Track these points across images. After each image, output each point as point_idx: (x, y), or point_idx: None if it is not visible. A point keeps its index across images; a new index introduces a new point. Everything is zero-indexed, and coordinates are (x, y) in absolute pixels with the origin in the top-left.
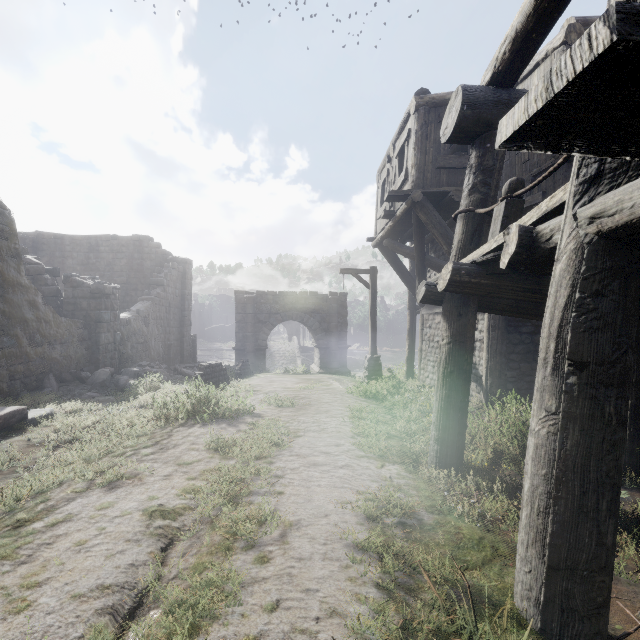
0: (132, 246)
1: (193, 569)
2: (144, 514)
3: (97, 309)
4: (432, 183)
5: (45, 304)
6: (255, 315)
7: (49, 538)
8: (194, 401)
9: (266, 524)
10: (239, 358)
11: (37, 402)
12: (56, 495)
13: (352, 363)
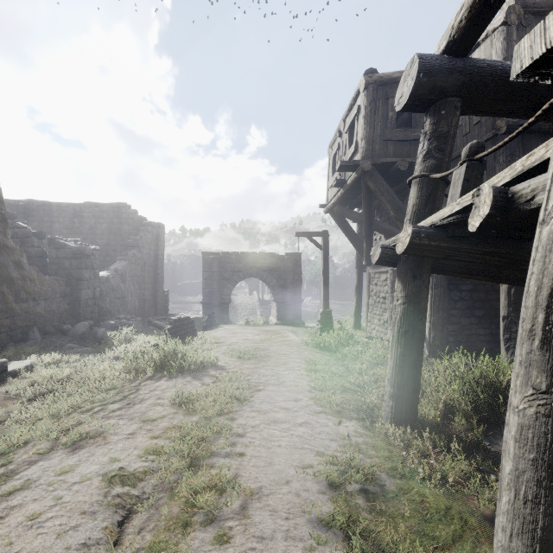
0: (112, 212)
1: (148, 550)
2: (103, 480)
3: (78, 268)
4: (380, 154)
5: (30, 264)
6: (220, 273)
7: (1, 511)
8: (162, 355)
9: (226, 495)
10: (206, 311)
11: (21, 353)
12: (18, 457)
13: (305, 314)
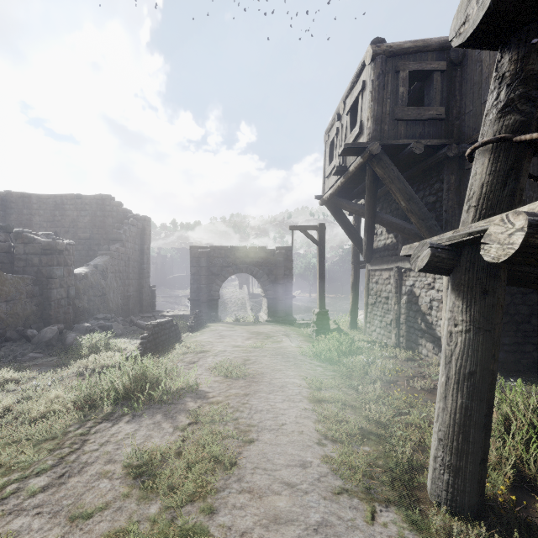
0: (95, 204)
1: None
2: None
3: (48, 265)
4: (389, 135)
5: None
6: (208, 268)
7: None
8: (126, 381)
9: None
10: (194, 308)
11: None
12: None
13: (295, 308)
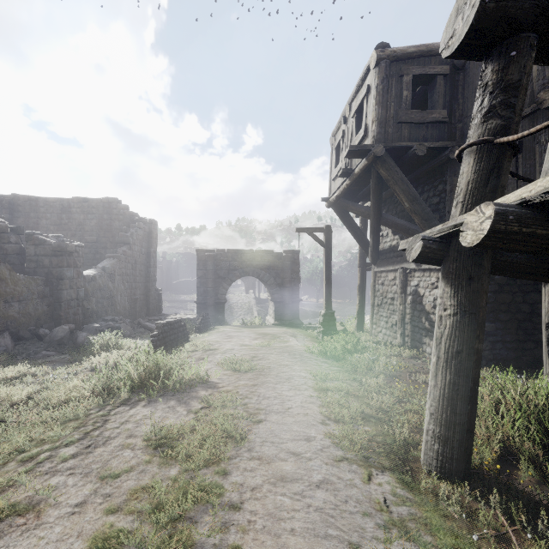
0: (102, 208)
1: None
2: None
3: (59, 266)
4: (393, 138)
5: (0, 262)
6: (215, 271)
7: None
8: (141, 371)
9: None
10: (200, 311)
11: None
12: None
13: (302, 313)
